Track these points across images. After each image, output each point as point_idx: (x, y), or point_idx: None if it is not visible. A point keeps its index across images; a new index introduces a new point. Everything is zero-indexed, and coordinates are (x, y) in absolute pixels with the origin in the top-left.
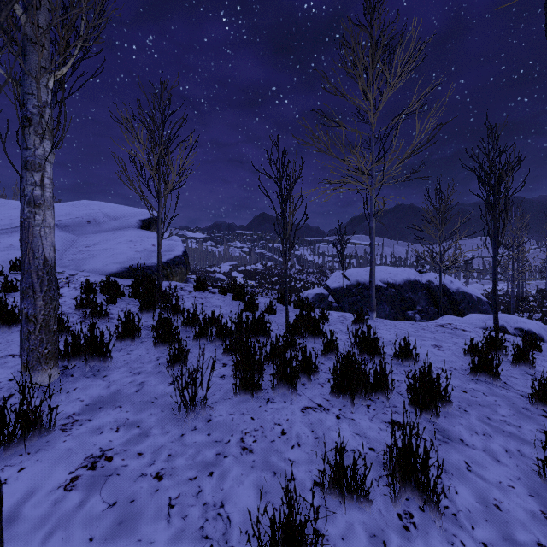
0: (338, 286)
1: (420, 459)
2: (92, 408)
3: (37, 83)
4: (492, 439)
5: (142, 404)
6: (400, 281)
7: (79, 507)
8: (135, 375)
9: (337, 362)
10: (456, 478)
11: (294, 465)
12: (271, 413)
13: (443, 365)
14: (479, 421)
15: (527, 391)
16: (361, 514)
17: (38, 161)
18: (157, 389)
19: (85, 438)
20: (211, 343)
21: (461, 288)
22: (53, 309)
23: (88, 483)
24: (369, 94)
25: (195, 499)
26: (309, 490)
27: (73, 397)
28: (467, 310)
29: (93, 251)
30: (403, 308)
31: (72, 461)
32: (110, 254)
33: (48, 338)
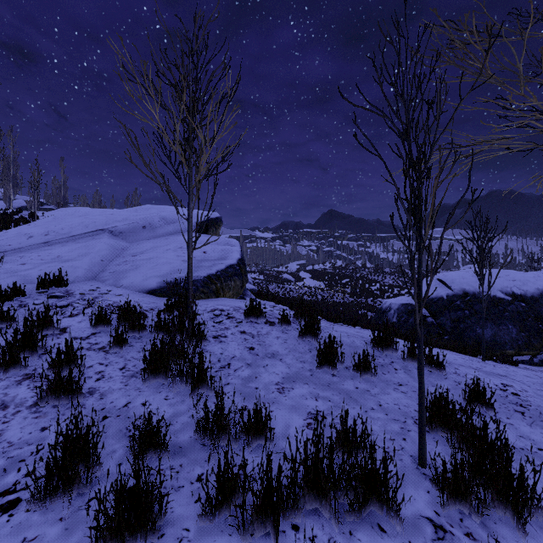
0: (433, 296)
1: None
2: None
3: None
4: None
5: None
6: (533, 292)
7: None
8: None
9: None
10: None
11: None
12: None
13: None
14: None
15: None
16: None
17: None
18: None
19: None
20: (241, 534)
21: None
22: None
23: None
24: None
25: None
26: None
27: None
28: None
29: (137, 261)
30: (541, 330)
31: None
32: (154, 264)
33: None
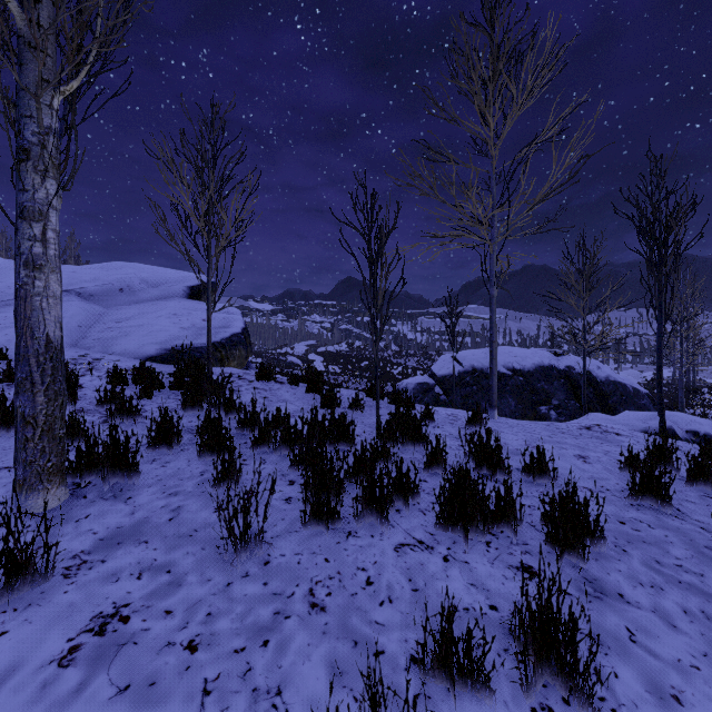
0: (447, 373)
1: (564, 628)
2: (108, 545)
3: (36, 101)
4: (664, 594)
5: (176, 539)
6: (530, 367)
7: (76, 692)
8: (170, 497)
9: (444, 481)
10: (615, 653)
11: (383, 631)
12: (353, 552)
13: (590, 484)
14: (644, 567)
15: (710, 521)
16: (479, 708)
17: (38, 208)
18: (198, 517)
19: (94, 587)
20: (275, 451)
21: (611, 376)
22: (59, 408)
23: (92, 655)
24: (489, 116)
25: (241, 682)
26: (404, 669)
27: (84, 528)
28: (619, 405)
29: (126, 328)
30: (534, 402)
31: (73, 623)
32: (148, 331)
33: (52, 446)
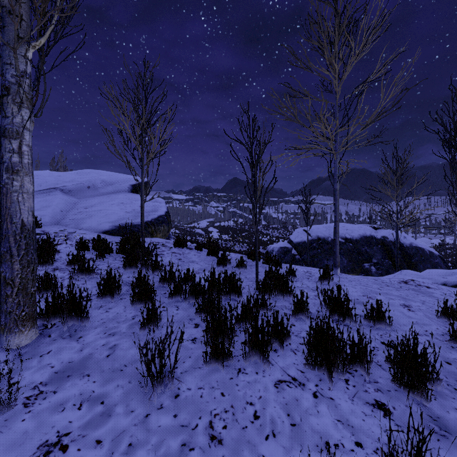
0: (300, 241)
1: None
2: (60, 377)
3: (14, 52)
4: None
5: (110, 373)
6: (357, 237)
7: None
8: (109, 337)
9: (311, 330)
10: None
11: None
12: (242, 387)
13: (417, 328)
14: None
15: None
16: None
17: (15, 129)
18: (128, 354)
19: (44, 416)
20: (185, 300)
21: (413, 243)
22: (31, 272)
23: None
24: (335, 63)
25: None
26: None
27: (45, 362)
28: (419, 263)
29: (90, 212)
30: (360, 260)
31: (24, 450)
32: (104, 214)
33: (25, 300)
